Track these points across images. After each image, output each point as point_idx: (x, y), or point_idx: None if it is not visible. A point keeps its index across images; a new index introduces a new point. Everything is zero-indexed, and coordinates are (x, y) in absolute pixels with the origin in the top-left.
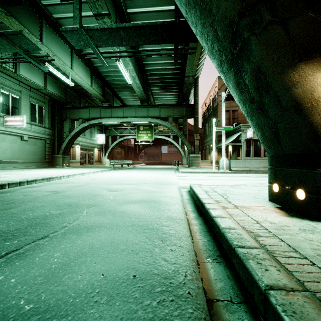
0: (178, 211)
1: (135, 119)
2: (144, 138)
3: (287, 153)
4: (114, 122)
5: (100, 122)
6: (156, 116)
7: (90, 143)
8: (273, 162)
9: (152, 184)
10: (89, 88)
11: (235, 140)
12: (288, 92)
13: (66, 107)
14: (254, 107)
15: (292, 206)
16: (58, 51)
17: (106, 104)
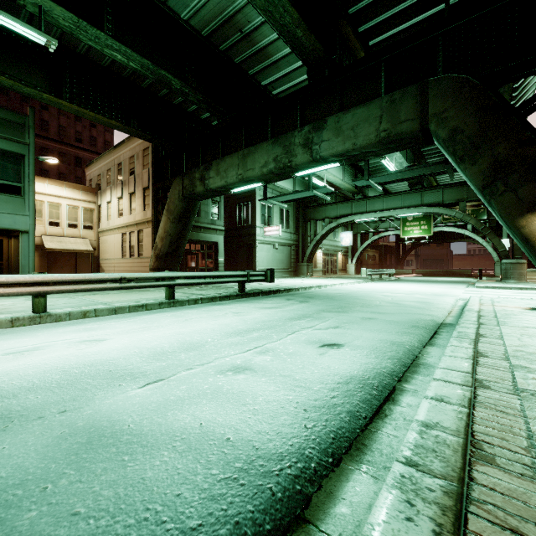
0: (444, 306)
1: (401, 210)
2: (414, 233)
3: None
4: (370, 218)
5: (350, 220)
6: (436, 202)
7: (333, 245)
8: None
9: (426, 295)
10: (341, 183)
11: None
12: (519, 231)
13: (311, 206)
14: (511, 233)
15: None
16: None
17: (359, 196)
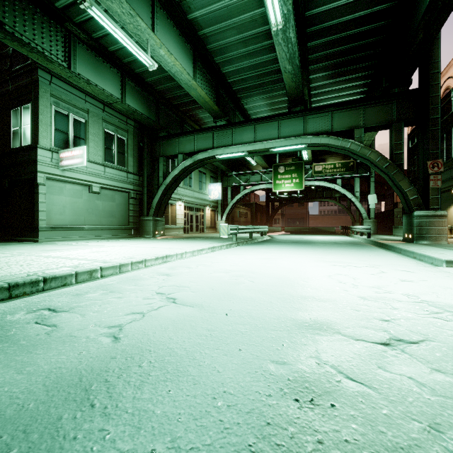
0: None
1: (278, 141)
2: (286, 187)
3: None
4: (237, 153)
5: (211, 155)
6: (323, 130)
7: (199, 198)
8: None
9: None
10: (190, 82)
11: None
12: None
13: (160, 136)
14: None
15: None
16: None
17: (222, 121)
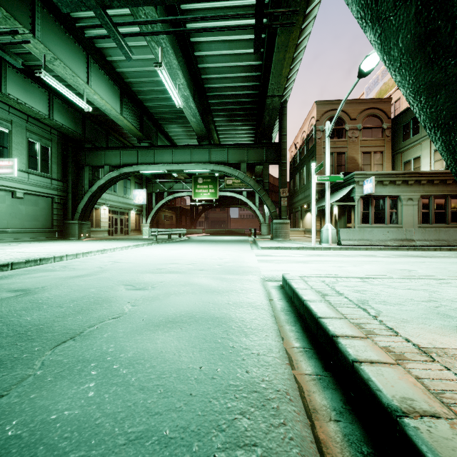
0: (272, 360)
1: (190, 165)
2: (204, 196)
3: None
4: (158, 171)
5: (136, 170)
6: (222, 161)
7: (124, 202)
8: None
9: (213, 272)
10: (118, 116)
11: (345, 197)
12: None
13: (85, 147)
14: None
15: None
16: (65, 54)
17: (146, 143)
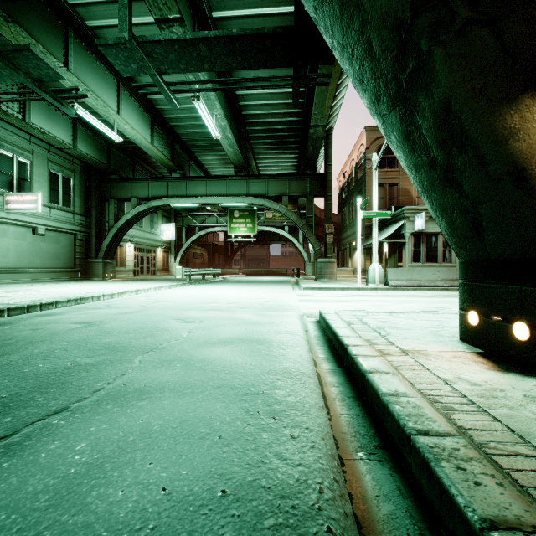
0: (301, 360)
1: (226, 198)
2: (240, 231)
3: (495, 258)
4: (191, 204)
5: (166, 203)
6: (261, 193)
7: (150, 239)
8: (468, 273)
9: (254, 309)
10: (148, 146)
11: (395, 234)
12: (500, 148)
13: (110, 178)
14: (436, 175)
15: (504, 351)
16: (96, 83)
17: (177, 174)
